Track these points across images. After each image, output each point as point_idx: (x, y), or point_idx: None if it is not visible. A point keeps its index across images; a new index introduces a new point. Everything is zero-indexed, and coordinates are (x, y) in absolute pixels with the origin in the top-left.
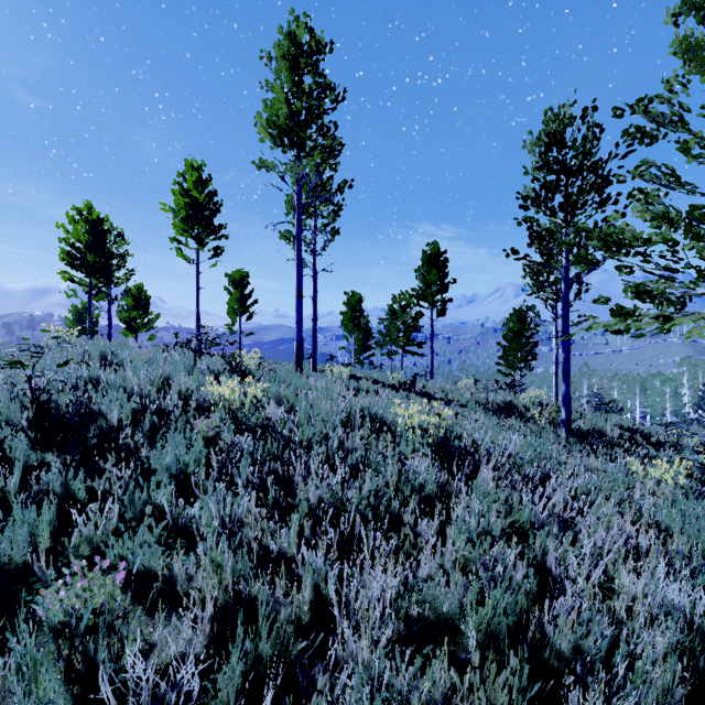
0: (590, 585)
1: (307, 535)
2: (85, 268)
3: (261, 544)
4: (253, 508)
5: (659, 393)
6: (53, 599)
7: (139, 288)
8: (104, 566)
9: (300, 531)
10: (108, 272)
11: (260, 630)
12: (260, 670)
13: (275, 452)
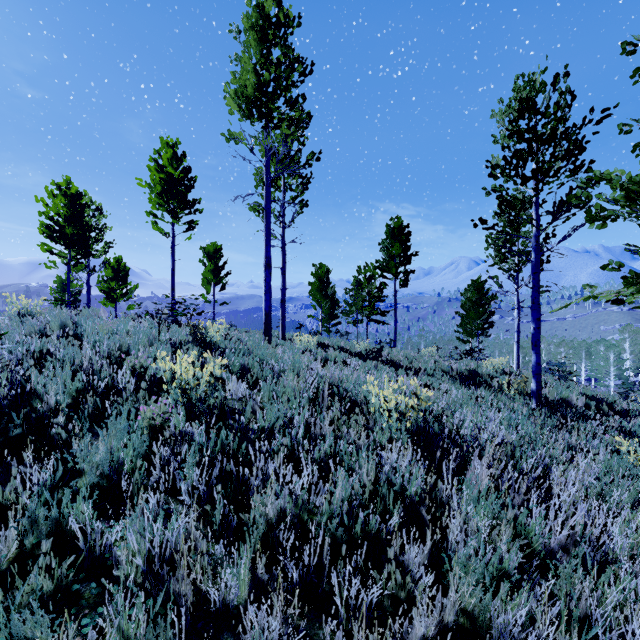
0: None
1: (261, 577)
2: (63, 240)
3: (199, 589)
4: (194, 530)
5: (603, 358)
6: None
7: (118, 260)
8: None
9: (253, 558)
10: (86, 244)
11: None
12: None
13: (231, 442)
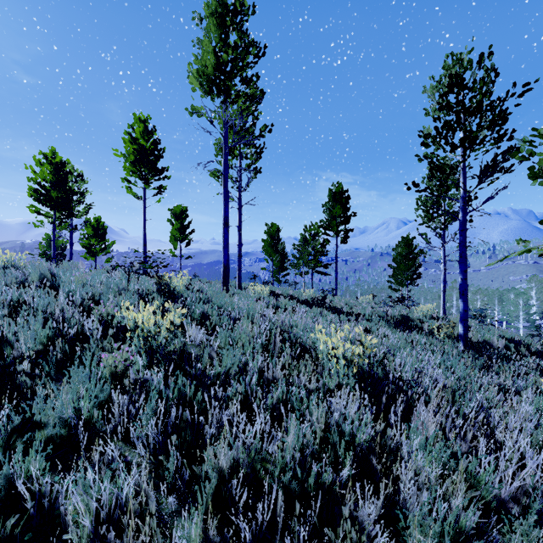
0: None
1: (212, 539)
2: (49, 202)
3: None
4: (146, 484)
5: (514, 304)
6: None
7: (97, 219)
8: None
9: (206, 512)
10: (69, 206)
11: None
12: None
13: (188, 388)
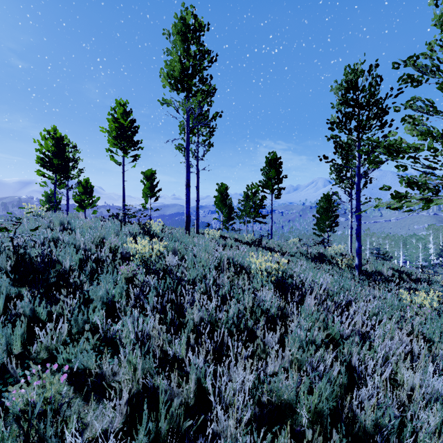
0: (384, 380)
1: (193, 344)
2: (52, 168)
3: (162, 350)
4: (157, 325)
5: (414, 247)
6: (16, 394)
7: (86, 180)
8: (54, 368)
9: (188, 340)
10: (66, 171)
11: (160, 411)
12: (160, 442)
13: (172, 287)
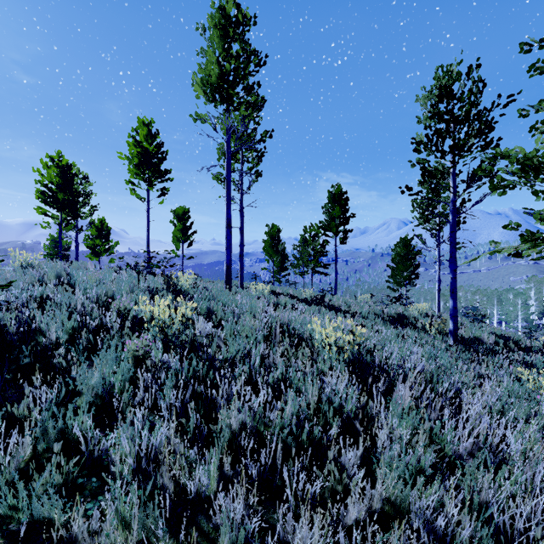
0: None
1: (227, 473)
2: (56, 204)
3: (178, 482)
4: (173, 437)
5: (512, 304)
6: None
7: (101, 221)
8: None
9: (220, 460)
10: (75, 208)
11: None
12: None
13: (201, 370)
